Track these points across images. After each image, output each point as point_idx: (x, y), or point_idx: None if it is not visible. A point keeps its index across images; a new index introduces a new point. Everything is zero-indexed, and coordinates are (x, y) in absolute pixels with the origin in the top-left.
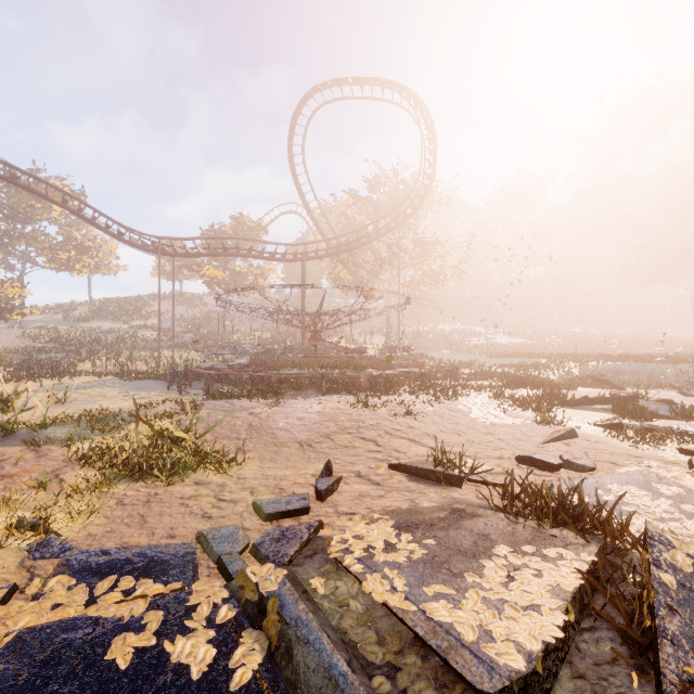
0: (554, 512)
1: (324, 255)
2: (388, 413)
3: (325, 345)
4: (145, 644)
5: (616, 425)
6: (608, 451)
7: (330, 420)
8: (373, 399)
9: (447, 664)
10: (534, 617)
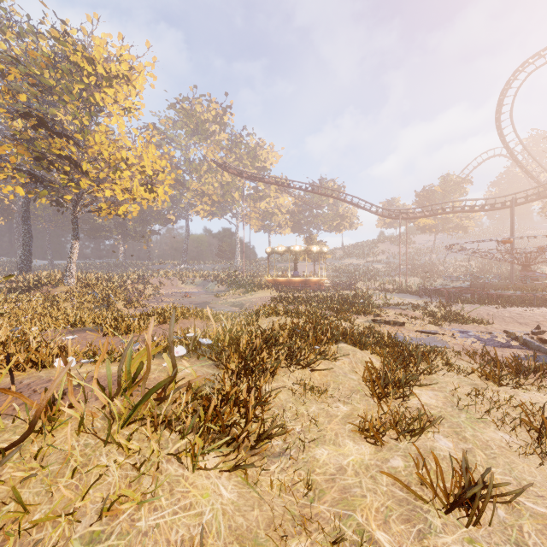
0: None
1: (535, 199)
2: None
3: (536, 275)
4: (488, 337)
5: None
6: None
7: (539, 316)
8: None
9: None
10: None
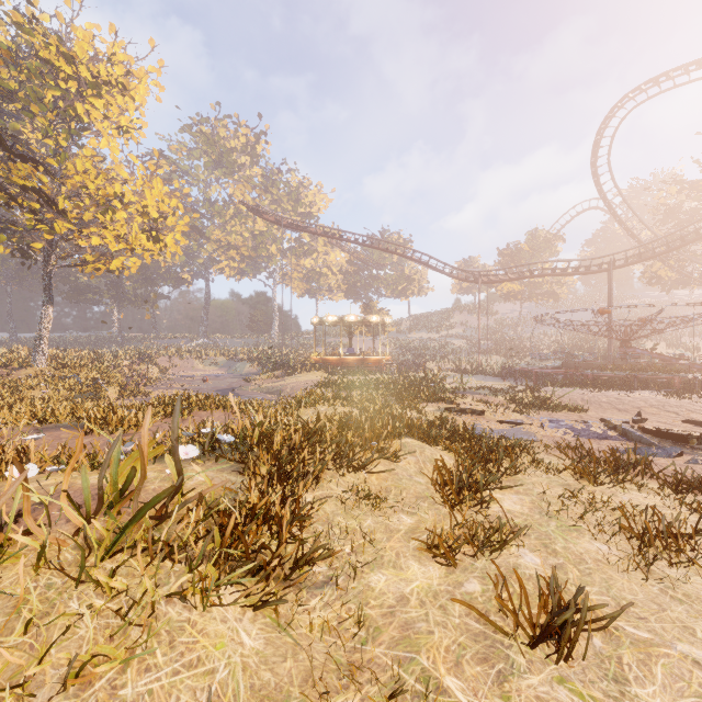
0: None
1: (635, 261)
2: (693, 402)
3: (637, 352)
4: (583, 427)
5: None
6: None
7: (640, 401)
8: (684, 395)
9: (677, 438)
10: None
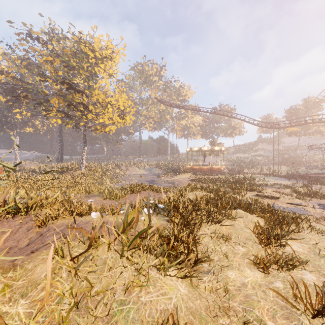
0: None
1: None
2: None
3: None
4: None
5: None
6: None
7: None
8: None
9: None
10: None
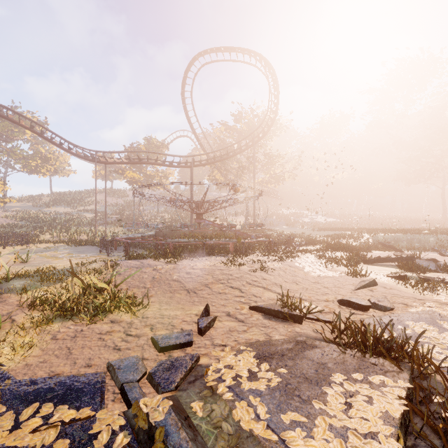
0: (372, 344)
1: (205, 163)
2: (248, 269)
3: (206, 222)
4: None
5: (402, 277)
6: (400, 295)
7: (208, 274)
8: (238, 259)
9: None
10: (374, 446)
